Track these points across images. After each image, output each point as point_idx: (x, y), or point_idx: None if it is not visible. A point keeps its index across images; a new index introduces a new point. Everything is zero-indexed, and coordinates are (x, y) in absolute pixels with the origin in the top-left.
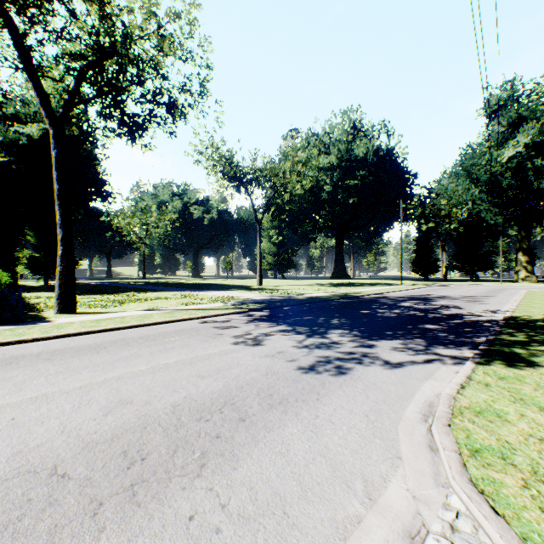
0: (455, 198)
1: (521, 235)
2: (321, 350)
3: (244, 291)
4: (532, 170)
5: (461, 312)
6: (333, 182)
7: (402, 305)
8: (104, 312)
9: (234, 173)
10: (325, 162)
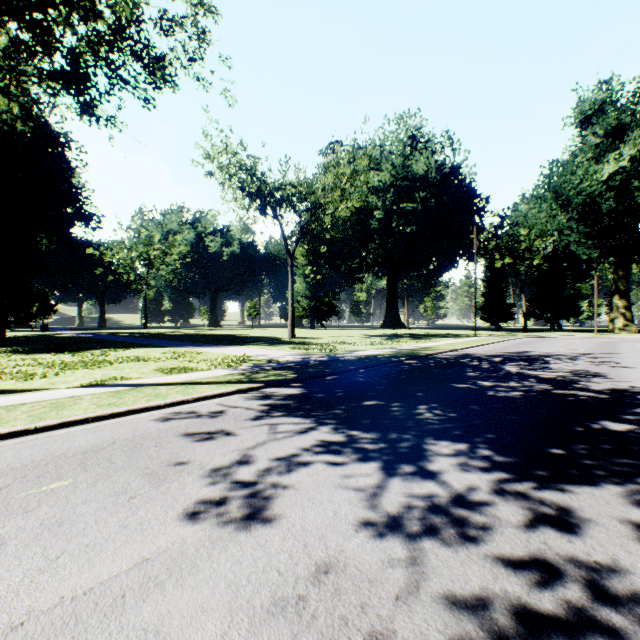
0: (537, 227)
1: (618, 273)
2: (446, 552)
3: (268, 347)
4: (639, 190)
5: (620, 386)
6: (386, 206)
7: (510, 371)
8: (7, 390)
9: (258, 190)
10: (375, 181)
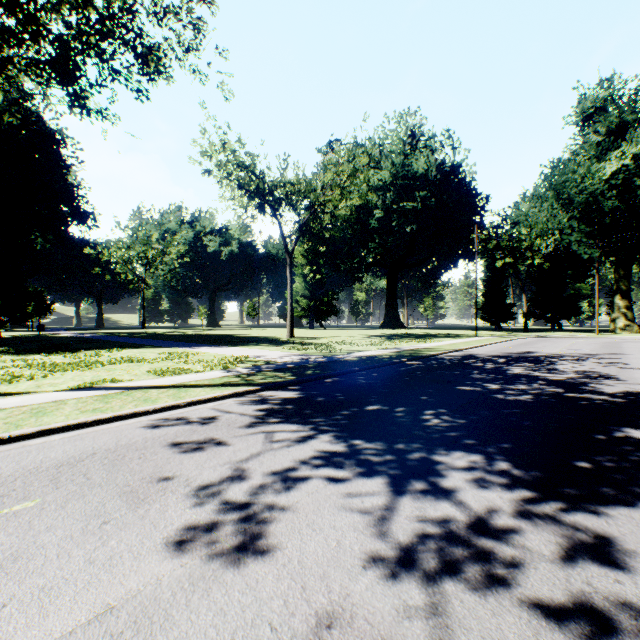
0: (538, 227)
1: (619, 273)
2: (472, 597)
3: (267, 347)
4: None
5: (634, 388)
6: (385, 205)
7: (516, 373)
8: None
9: (256, 188)
10: (375, 179)
